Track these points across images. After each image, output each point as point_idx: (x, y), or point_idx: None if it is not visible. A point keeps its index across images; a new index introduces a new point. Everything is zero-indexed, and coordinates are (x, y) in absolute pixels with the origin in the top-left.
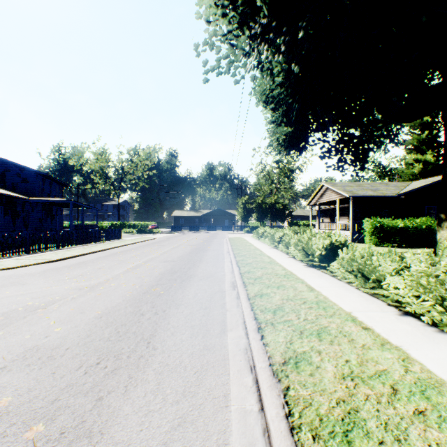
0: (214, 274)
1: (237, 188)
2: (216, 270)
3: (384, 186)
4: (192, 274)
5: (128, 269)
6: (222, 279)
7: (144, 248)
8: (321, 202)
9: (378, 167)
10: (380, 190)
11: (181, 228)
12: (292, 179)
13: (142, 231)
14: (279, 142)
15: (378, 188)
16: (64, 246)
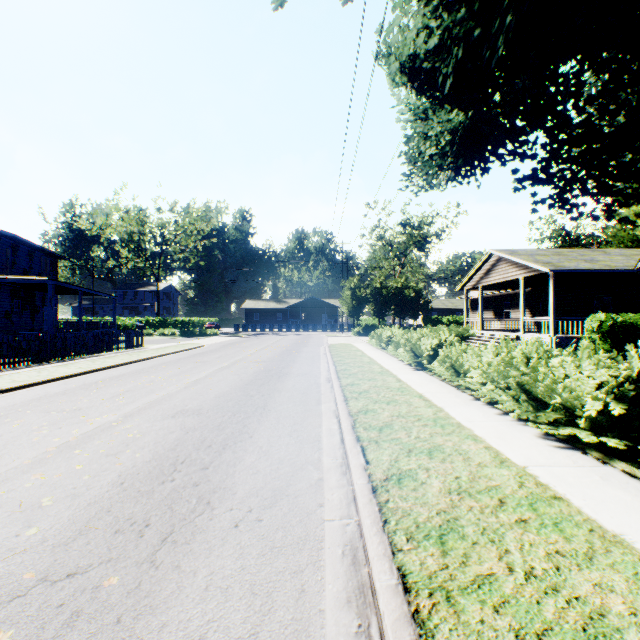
0: (289, 479)
1: (342, 263)
2: (296, 457)
3: (602, 254)
4: (218, 485)
5: (45, 455)
6: (312, 523)
7: (165, 368)
8: (487, 283)
9: (559, 232)
10: (600, 260)
11: (254, 327)
12: (428, 251)
13: (189, 333)
14: (439, 144)
15: (596, 258)
16: (6, 365)
